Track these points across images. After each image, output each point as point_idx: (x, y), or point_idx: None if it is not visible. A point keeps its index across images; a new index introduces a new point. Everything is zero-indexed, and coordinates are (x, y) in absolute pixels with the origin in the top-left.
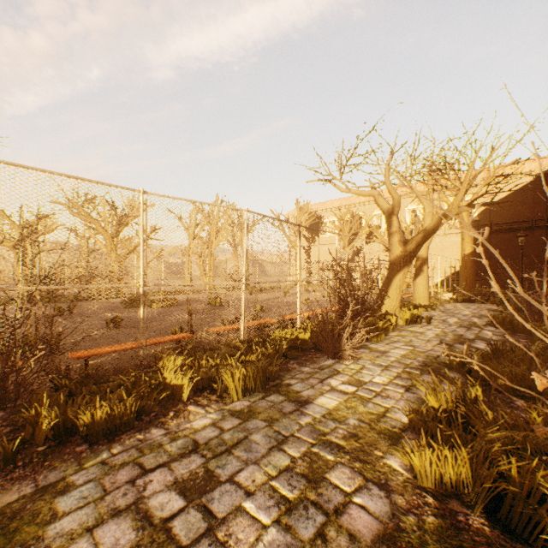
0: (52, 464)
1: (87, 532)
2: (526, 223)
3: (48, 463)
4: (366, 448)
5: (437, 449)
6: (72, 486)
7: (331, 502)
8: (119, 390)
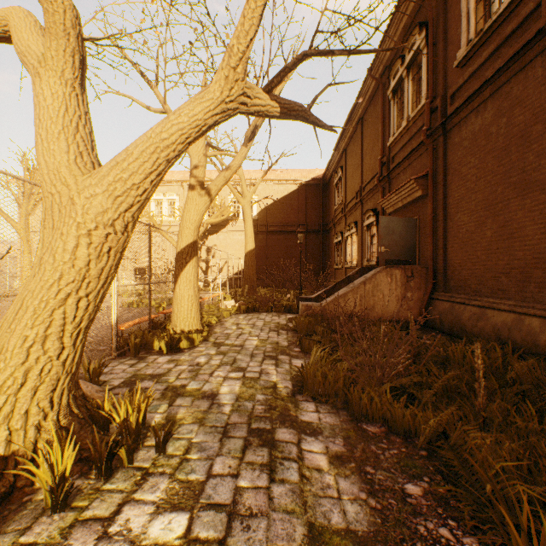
0: None
1: None
2: (293, 226)
3: None
4: None
5: None
6: None
7: None
8: None
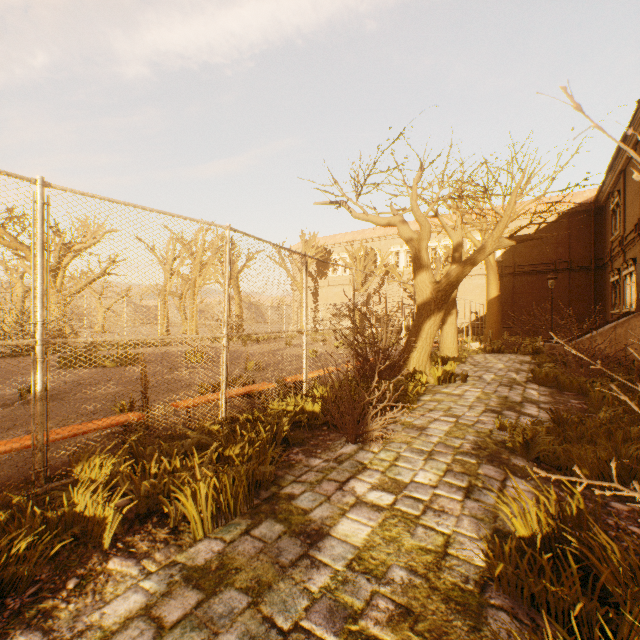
0: None
1: None
2: (549, 265)
3: None
4: None
5: None
6: None
7: None
8: None
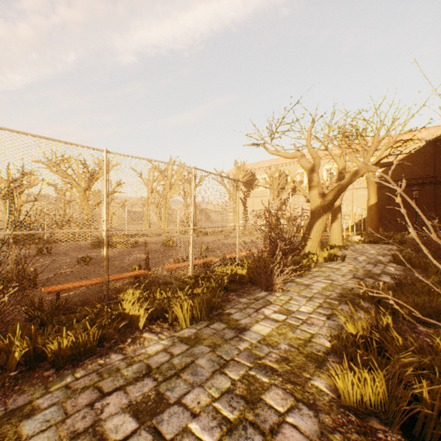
0: (22, 388)
1: None
2: (418, 179)
3: (18, 387)
4: (296, 370)
5: (358, 373)
6: (37, 410)
7: (267, 422)
8: (84, 320)
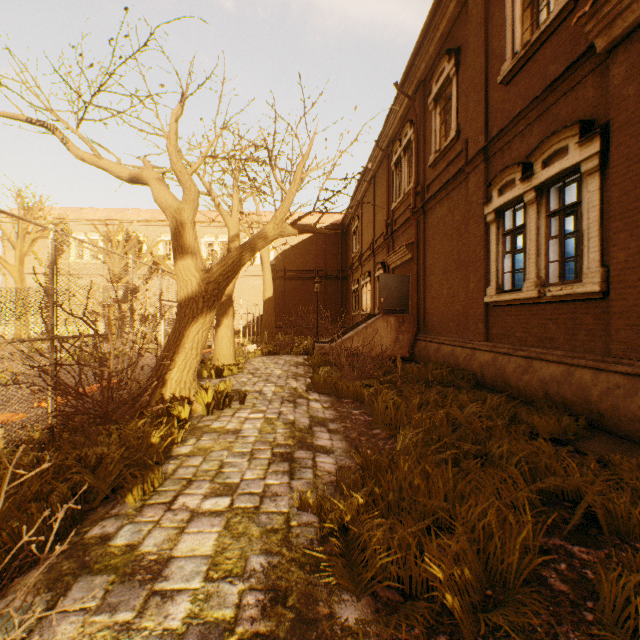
0: None
1: None
2: (312, 272)
3: None
4: None
5: None
6: None
7: None
8: None
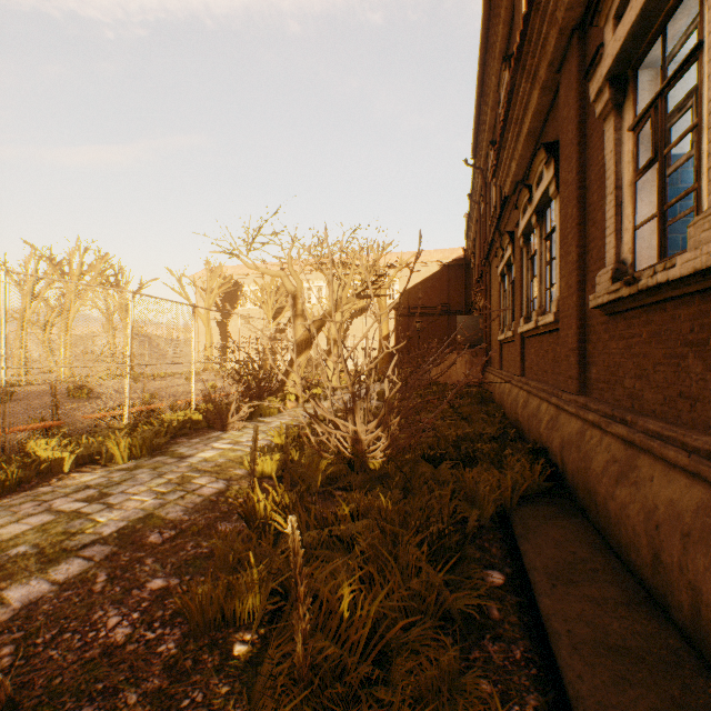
0: None
1: (15, 522)
2: (435, 308)
3: None
4: (225, 468)
5: (263, 456)
6: None
7: (192, 488)
8: None
